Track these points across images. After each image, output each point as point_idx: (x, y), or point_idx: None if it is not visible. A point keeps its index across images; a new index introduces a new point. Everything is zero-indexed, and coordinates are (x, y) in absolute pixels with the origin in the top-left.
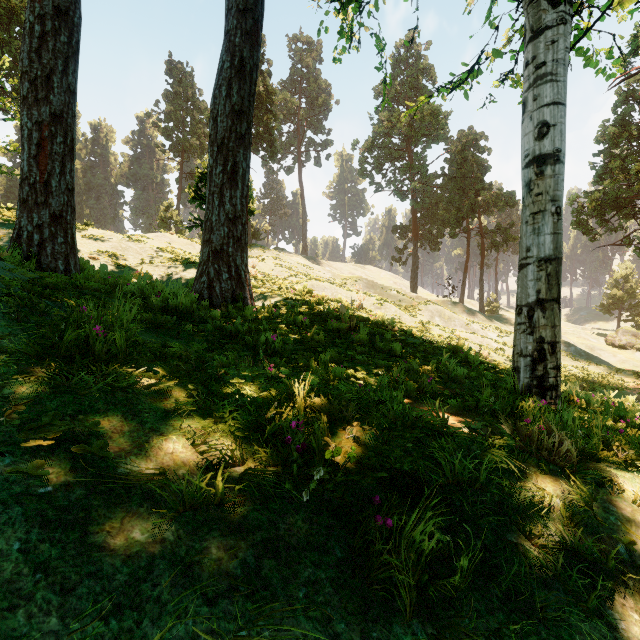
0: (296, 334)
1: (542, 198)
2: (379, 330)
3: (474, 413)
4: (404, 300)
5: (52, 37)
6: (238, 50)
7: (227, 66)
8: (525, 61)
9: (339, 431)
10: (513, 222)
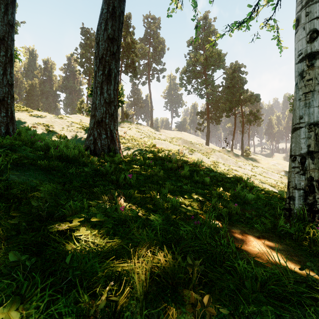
0: (146, 171)
1: (312, 82)
2: (195, 168)
3: (273, 234)
4: (203, 149)
5: None
6: (111, 2)
7: (105, 11)
8: None
9: (187, 312)
10: (259, 109)
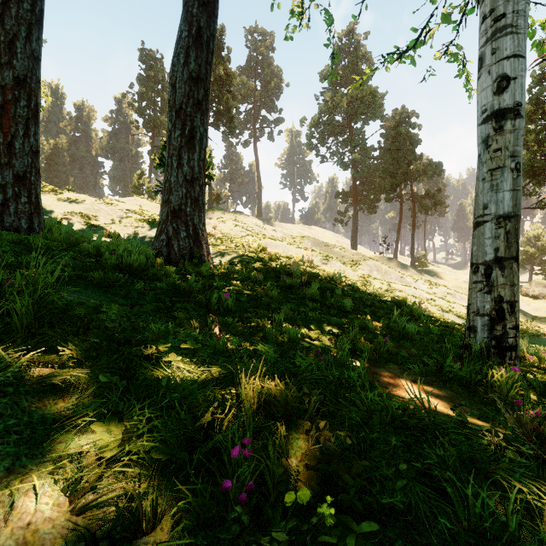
0: (250, 290)
1: (501, 154)
2: (329, 285)
3: (437, 379)
4: (346, 256)
5: (15, 4)
6: (195, 20)
7: (185, 35)
8: (482, 15)
9: (301, 437)
10: (440, 188)
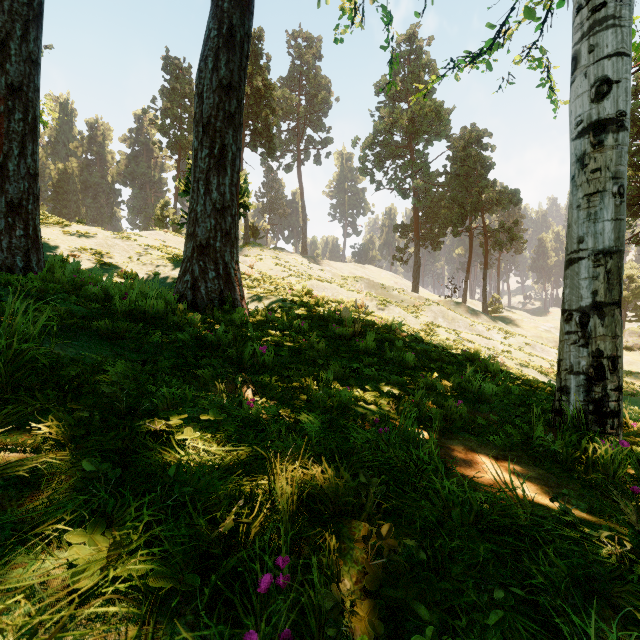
0: (292, 342)
1: (600, 175)
2: (387, 336)
3: (524, 454)
4: (406, 300)
5: None
6: (227, 16)
7: (214, 35)
8: (576, 5)
9: (356, 547)
10: (517, 221)
